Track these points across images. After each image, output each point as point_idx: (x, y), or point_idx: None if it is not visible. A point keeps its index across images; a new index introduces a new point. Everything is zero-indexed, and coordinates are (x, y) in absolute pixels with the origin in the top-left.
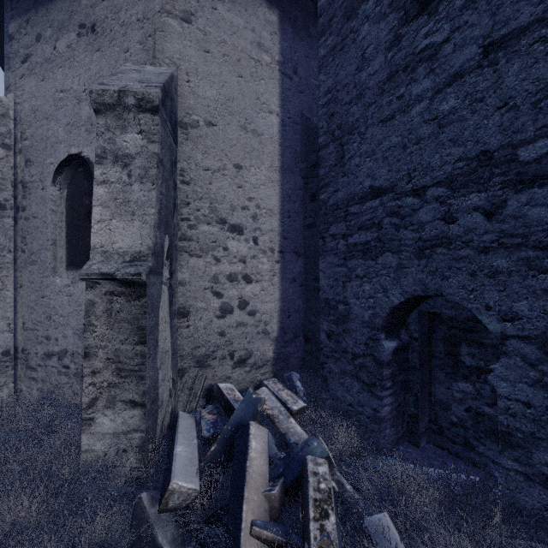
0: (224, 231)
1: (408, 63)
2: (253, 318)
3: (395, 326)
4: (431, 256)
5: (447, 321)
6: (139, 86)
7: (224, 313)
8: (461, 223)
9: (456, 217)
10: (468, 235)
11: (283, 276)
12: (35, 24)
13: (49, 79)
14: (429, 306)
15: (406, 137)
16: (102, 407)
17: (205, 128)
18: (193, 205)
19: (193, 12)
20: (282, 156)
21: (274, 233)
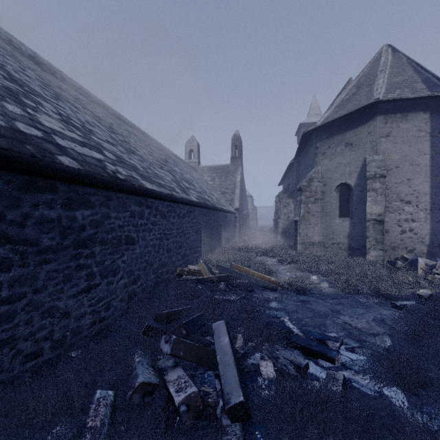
0: (402, 204)
1: None
2: (415, 236)
3: None
4: None
5: None
6: (379, 171)
7: (402, 233)
8: None
9: None
10: None
11: (432, 220)
12: (327, 143)
13: (333, 160)
14: None
15: None
16: (372, 249)
17: (395, 169)
18: (390, 196)
19: (390, 132)
20: (431, 170)
21: (427, 202)
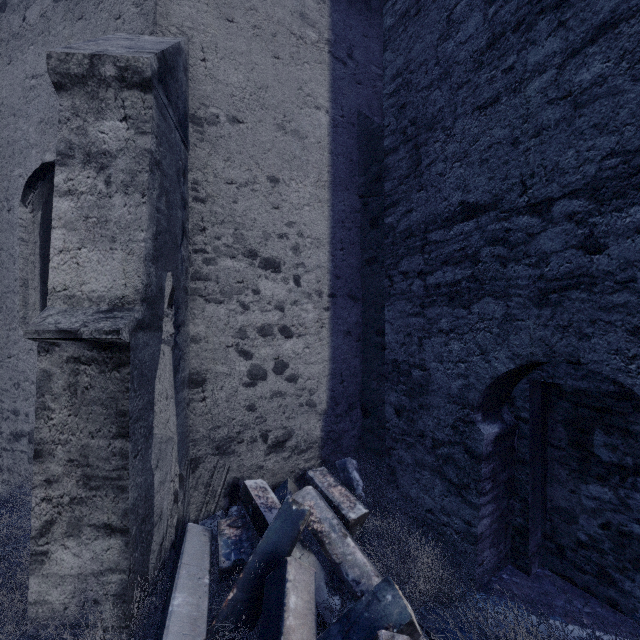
0: (255, 267)
1: (522, 18)
2: (293, 386)
3: (495, 402)
4: (561, 303)
5: (571, 395)
6: (123, 51)
7: (255, 380)
8: (614, 252)
9: (605, 244)
10: (627, 272)
11: (335, 329)
12: None
13: (17, 61)
14: (546, 375)
15: (518, 127)
16: (61, 534)
17: (228, 125)
18: (210, 232)
19: None
20: (332, 167)
21: (322, 270)
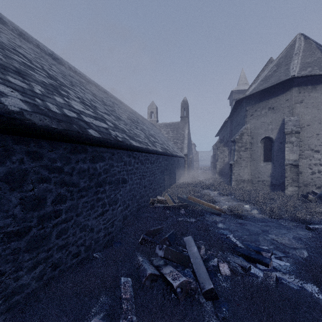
0: (312, 152)
1: None
2: None
3: None
4: None
5: None
6: (294, 128)
7: (312, 174)
8: None
9: None
10: None
11: None
12: (254, 107)
13: (259, 120)
14: None
15: None
16: (289, 186)
17: (306, 127)
18: (303, 147)
19: (303, 99)
20: None
21: None
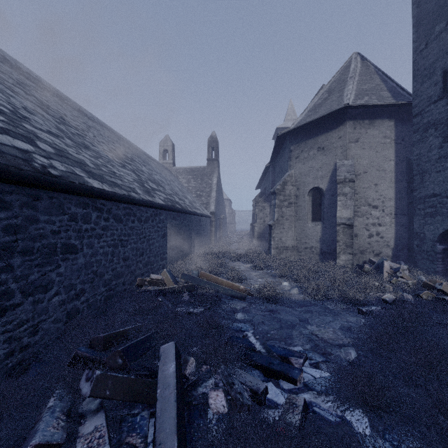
0: (370, 208)
1: (445, 156)
2: (382, 239)
3: (445, 241)
4: None
5: None
6: (348, 175)
7: (370, 237)
8: None
9: None
10: None
11: (396, 224)
12: (301, 147)
13: (306, 164)
14: None
15: (444, 179)
16: (342, 254)
17: (363, 174)
18: (358, 201)
19: (359, 138)
20: (395, 176)
21: (392, 207)
